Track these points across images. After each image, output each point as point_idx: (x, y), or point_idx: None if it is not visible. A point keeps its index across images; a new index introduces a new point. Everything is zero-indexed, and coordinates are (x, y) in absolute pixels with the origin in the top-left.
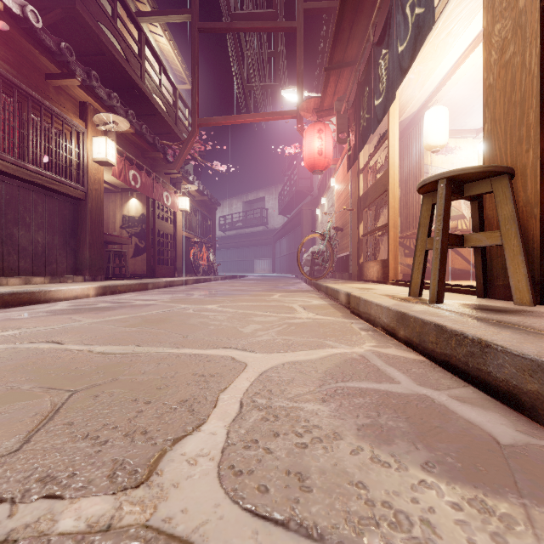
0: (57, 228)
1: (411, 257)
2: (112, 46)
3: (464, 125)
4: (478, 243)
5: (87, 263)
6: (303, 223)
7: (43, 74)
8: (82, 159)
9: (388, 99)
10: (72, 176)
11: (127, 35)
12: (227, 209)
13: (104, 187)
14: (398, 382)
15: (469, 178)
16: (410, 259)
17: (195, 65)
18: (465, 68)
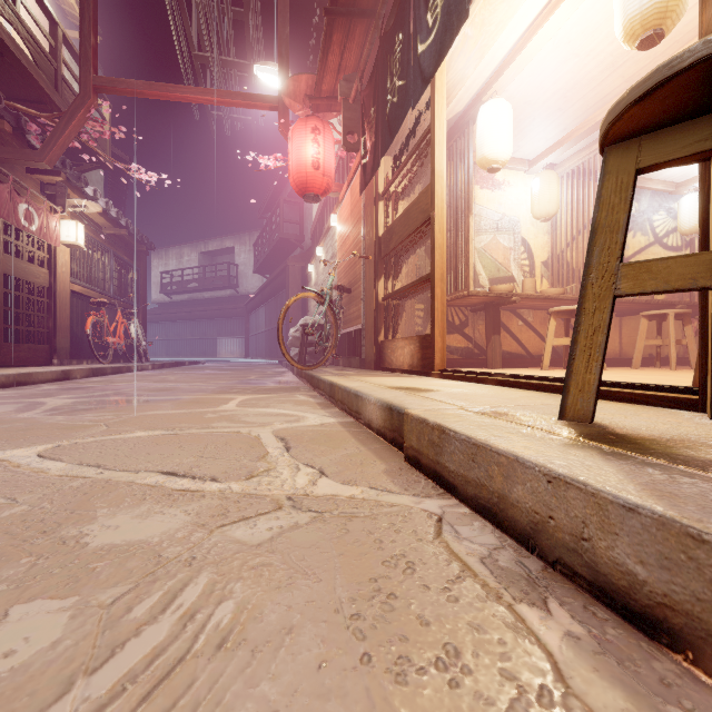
0: None
1: (449, 335)
2: None
3: (516, 150)
4: None
5: None
6: (289, 284)
7: None
8: None
9: (448, 29)
10: None
11: None
12: (174, 261)
13: None
14: None
15: None
16: (447, 337)
17: None
18: (546, 34)
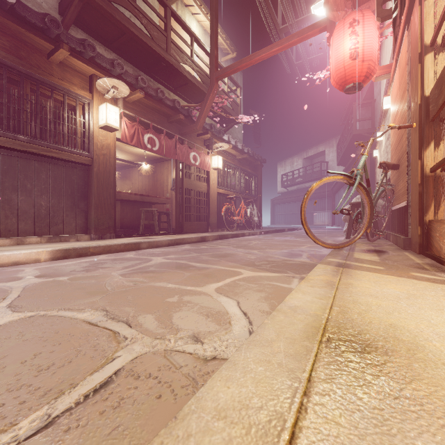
0: (64, 192)
1: None
2: (128, 22)
3: None
4: None
5: (93, 222)
6: None
7: (46, 55)
8: (87, 127)
9: None
10: (76, 144)
11: None
12: (288, 167)
13: (160, 157)
14: None
15: None
16: None
17: (213, 18)
18: None
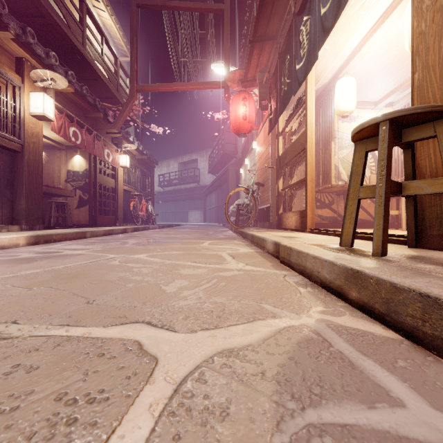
0: None
1: (322, 209)
2: (52, 9)
3: (365, 97)
4: (419, 191)
5: (24, 212)
6: (229, 180)
7: None
8: (18, 112)
9: (309, 62)
10: (7, 128)
11: (70, 5)
12: (165, 168)
13: (49, 144)
14: (399, 400)
15: (411, 121)
16: (320, 210)
17: (133, 36)
18: (373, 42)
